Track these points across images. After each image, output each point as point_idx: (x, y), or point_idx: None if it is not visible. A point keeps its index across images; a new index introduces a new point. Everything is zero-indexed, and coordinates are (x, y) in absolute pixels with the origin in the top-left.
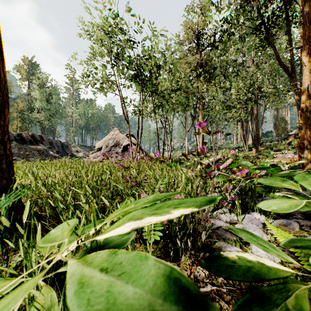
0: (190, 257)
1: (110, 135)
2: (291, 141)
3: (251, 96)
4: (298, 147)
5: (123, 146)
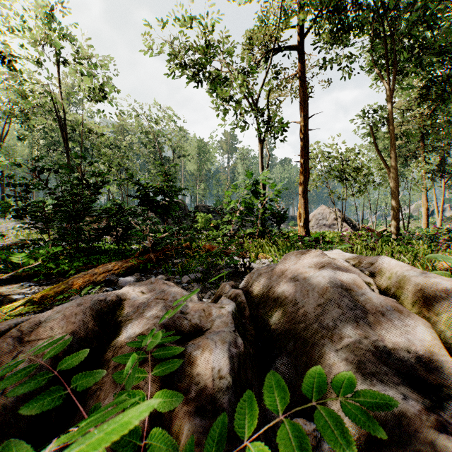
0: None
1: (318, 210)
2: None
3: None
4: None
5: (329, 219)
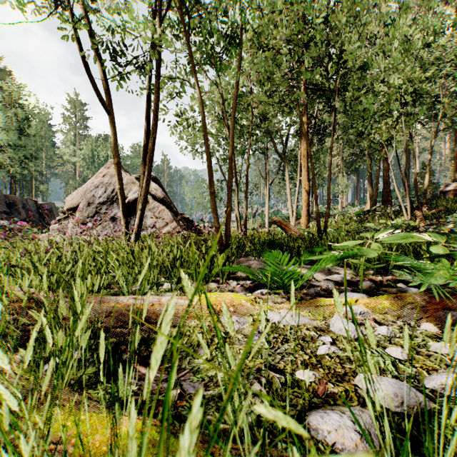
0: None
1: (98, 177)
2: None
3: (430, 90)
4: None
5: (126, 201)
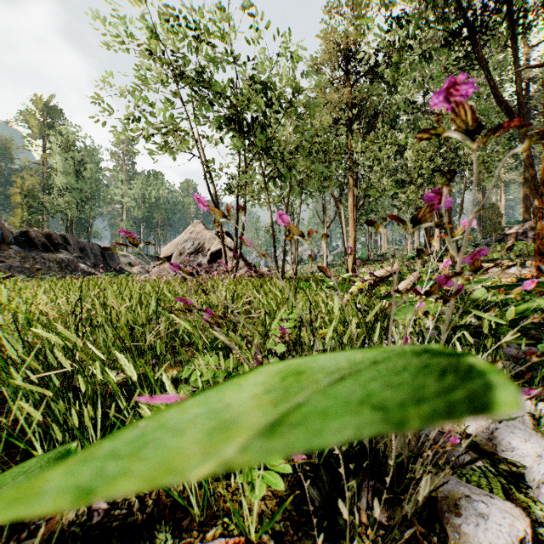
0: (374, 542)
1: (187, 234)
2: (514, 244)
3: (443, 164)
4: (535, 253)
5: (210, 252)
